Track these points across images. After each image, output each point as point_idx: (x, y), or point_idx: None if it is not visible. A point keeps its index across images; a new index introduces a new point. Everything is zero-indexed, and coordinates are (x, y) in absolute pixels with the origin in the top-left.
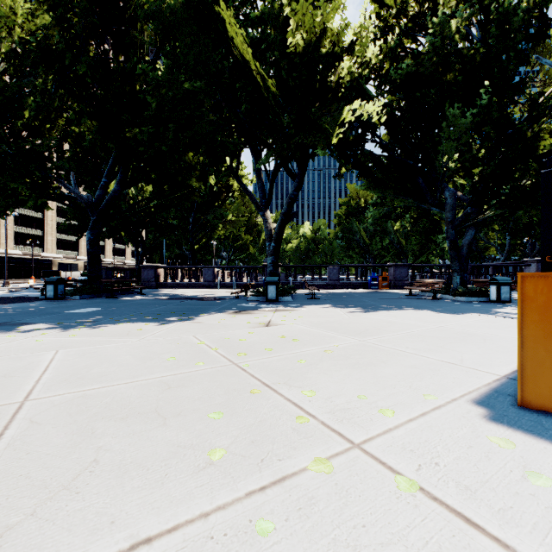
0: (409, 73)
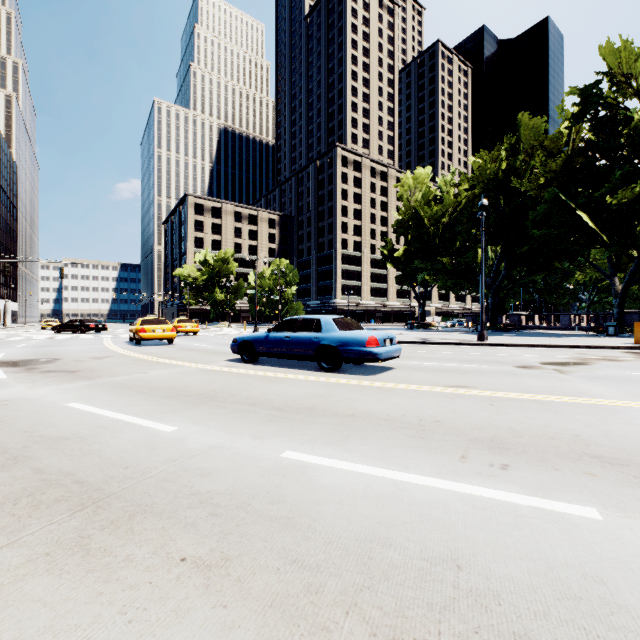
0: None
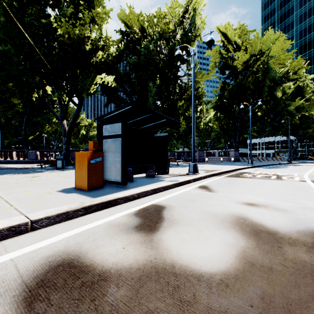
0: (136, 63)
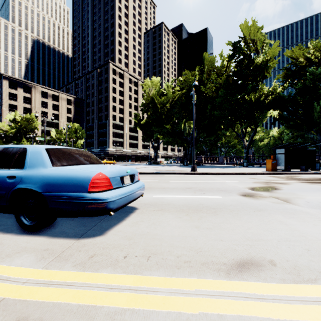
0: (300, 88)
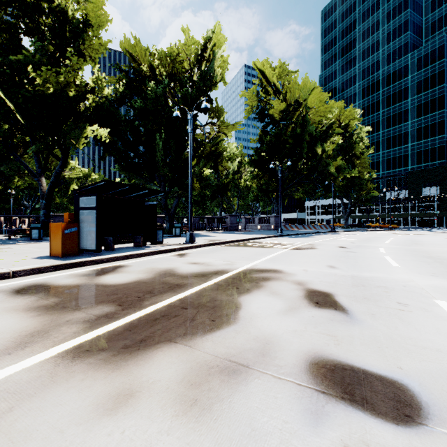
0: (140, 109)
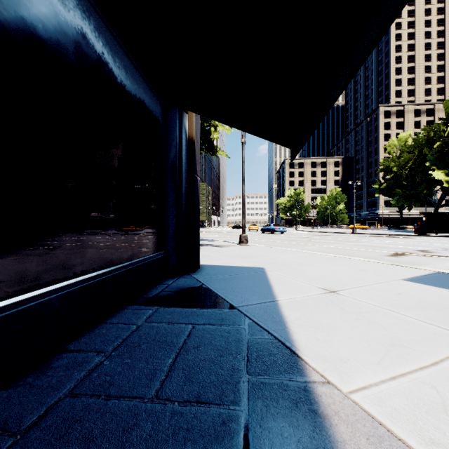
0: None
